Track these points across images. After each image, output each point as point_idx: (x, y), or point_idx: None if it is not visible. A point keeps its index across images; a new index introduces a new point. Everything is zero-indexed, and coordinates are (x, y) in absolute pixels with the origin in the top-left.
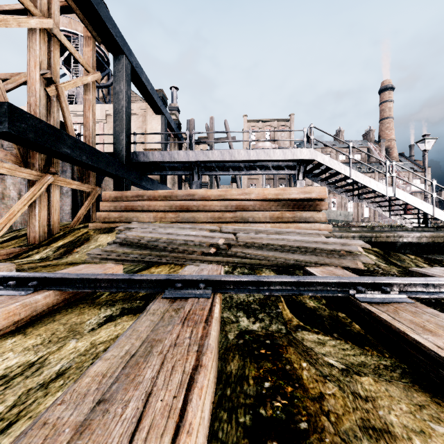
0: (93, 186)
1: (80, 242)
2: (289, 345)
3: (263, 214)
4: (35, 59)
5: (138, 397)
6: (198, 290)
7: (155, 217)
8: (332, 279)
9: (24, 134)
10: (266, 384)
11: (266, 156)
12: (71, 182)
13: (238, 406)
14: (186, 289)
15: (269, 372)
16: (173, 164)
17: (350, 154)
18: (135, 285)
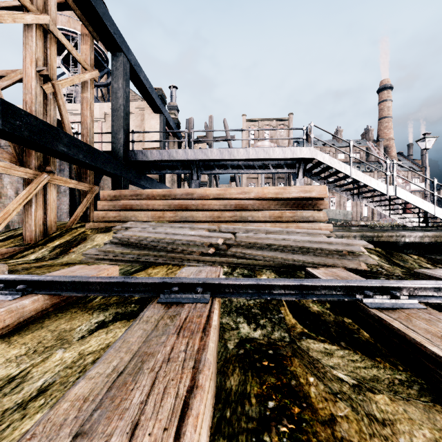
0: (90, 185)
1: (77, 242)
2: (294, 356)
3: (262, 213)
4: (31, 55)
5: (122, 429)
6: (195, 294)
7: (153, 216)
8: (338, 283)
9: (19, 131)
10: (270, 404)
11: (265, 155)
12: (68, 180)
13: (239, 431)
14: (183, 293)
15: (273, 389)
16: (172, 162)
17: (350, 152)
18: (129, 288)
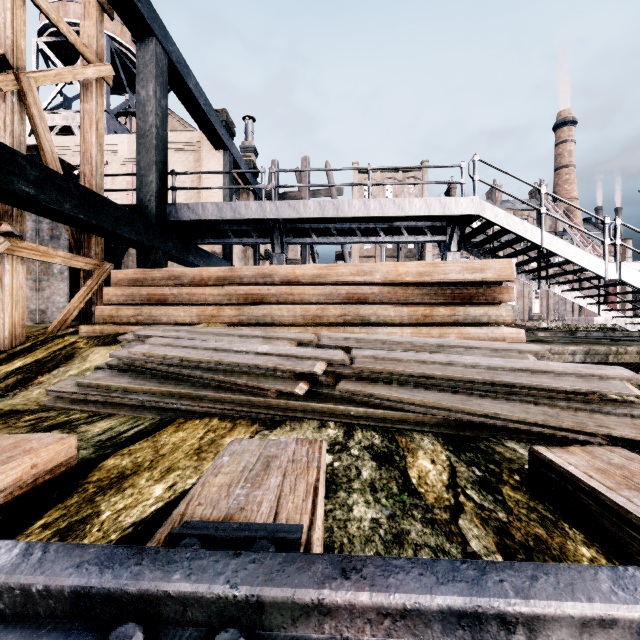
0: (97, 260)
1: (55, 362)
2: None
3: (396, 309)
4: None
5: None
6: None
7: (200, 315)
8: None
9: None
10: None
11: (396, 210)
12: (50, 251)
13: None
14: None
15: None
16: (240, 225)
17: (542, 206)
18: None
